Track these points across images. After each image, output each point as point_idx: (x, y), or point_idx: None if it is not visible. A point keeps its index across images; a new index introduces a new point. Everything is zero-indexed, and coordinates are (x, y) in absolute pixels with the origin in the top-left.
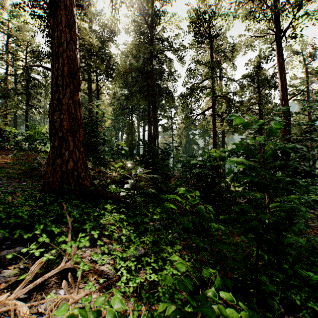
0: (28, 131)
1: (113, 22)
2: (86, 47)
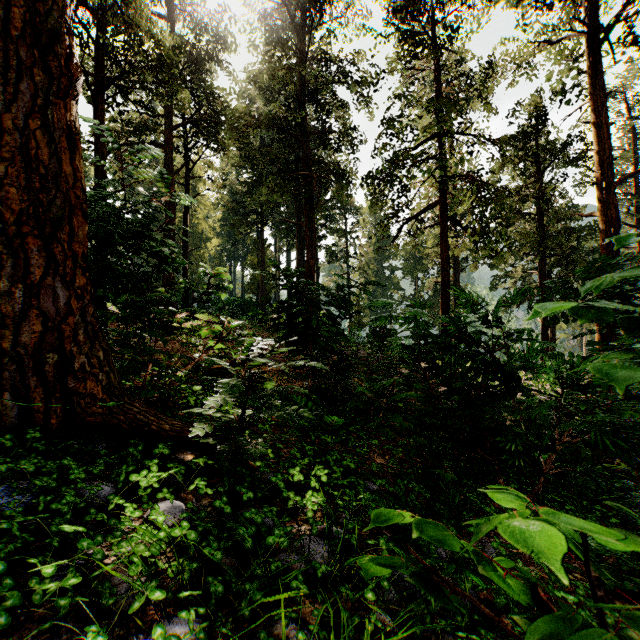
0: None
1: None
2: (147, 49)
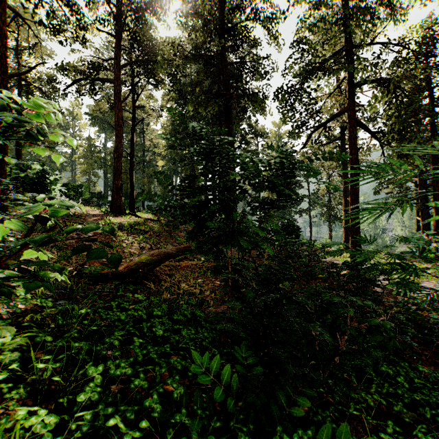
0: None
1: None
2: None
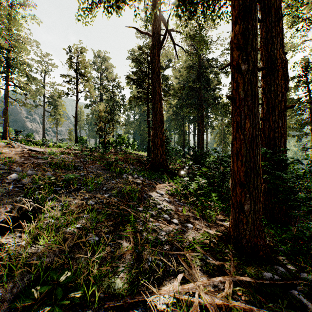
0: (118, 139)
1: (174, 73)
2: None
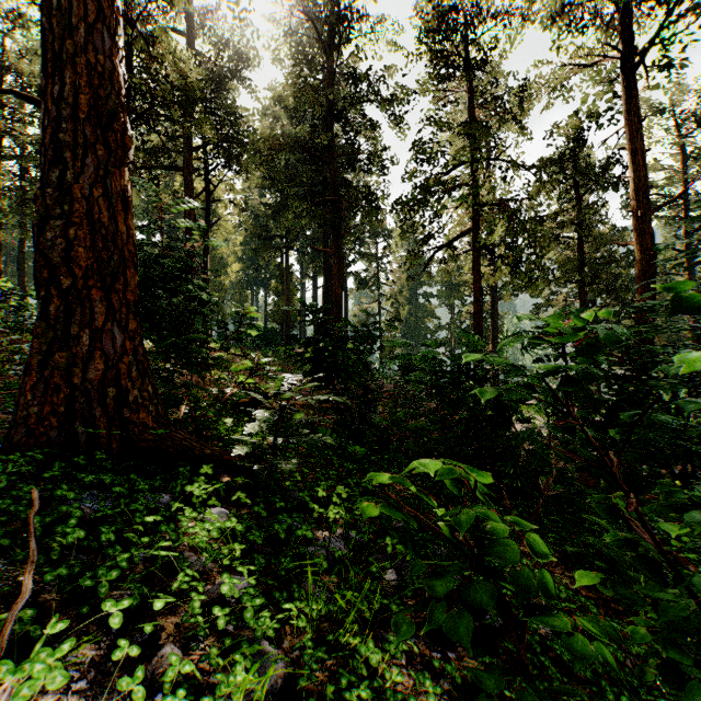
0: None
1: (235, 17)
2: (172, 81)
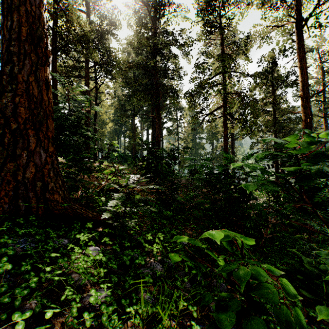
0: None
1: None
2: (77, 32)
